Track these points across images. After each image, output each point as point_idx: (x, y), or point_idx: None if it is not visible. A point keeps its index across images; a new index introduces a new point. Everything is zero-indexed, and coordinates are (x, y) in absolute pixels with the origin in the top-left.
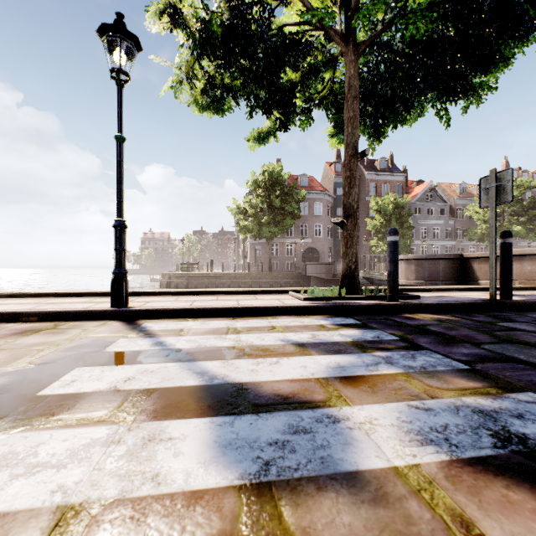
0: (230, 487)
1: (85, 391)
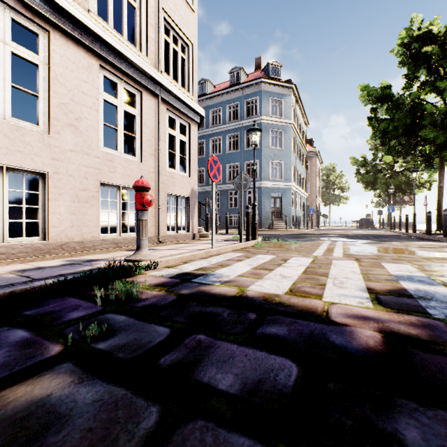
0: (391, 274)
1: (442, 269)
